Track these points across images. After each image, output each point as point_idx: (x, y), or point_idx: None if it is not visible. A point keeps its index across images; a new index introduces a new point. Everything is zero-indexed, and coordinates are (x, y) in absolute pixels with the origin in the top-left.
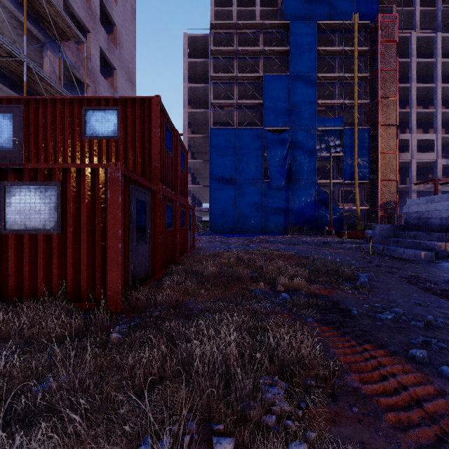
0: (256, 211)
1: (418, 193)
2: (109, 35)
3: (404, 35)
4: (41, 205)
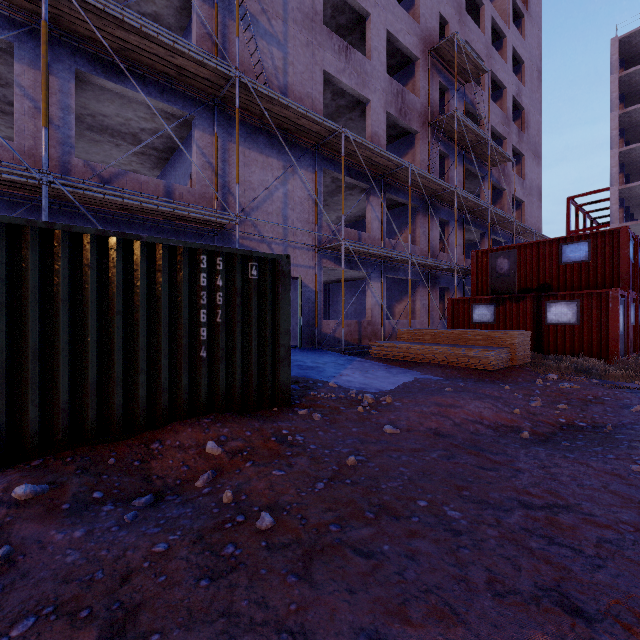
0: None
1: None
2: (515, 122)
3: None
4: (567, 311)
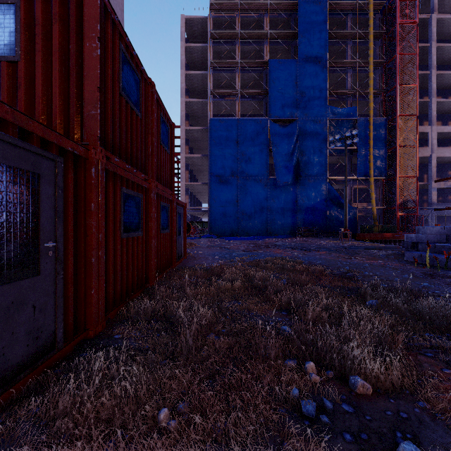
0: (260, 211)
1: (437, 192)
2: None
3: (423, 17)
4: None
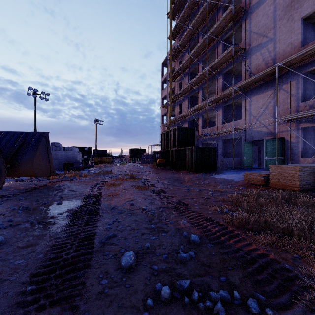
0: None
1: None
2: None
3: None
4: None
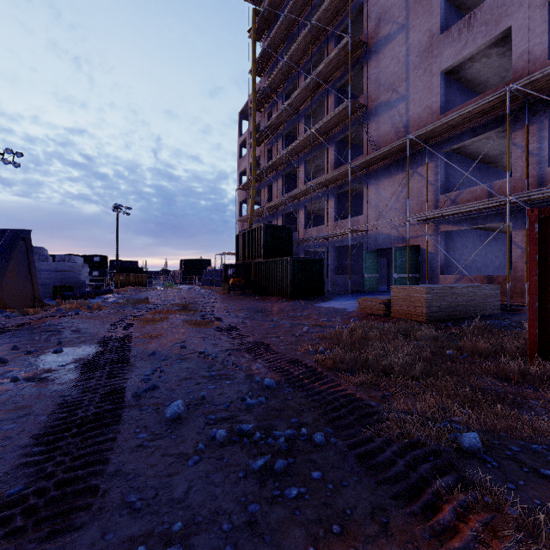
0: None
1: None
2: None
3: None
4: None
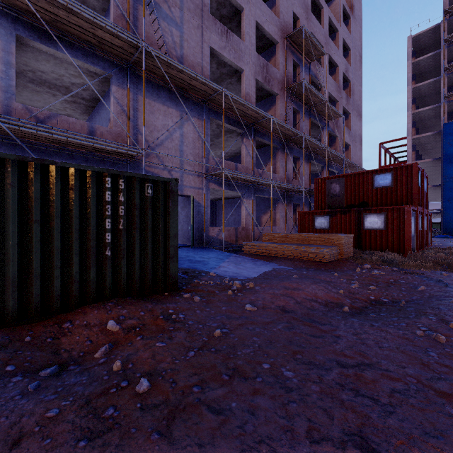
0: None
1: None
2: (344, 90)
3: None
4: (378, 220)
